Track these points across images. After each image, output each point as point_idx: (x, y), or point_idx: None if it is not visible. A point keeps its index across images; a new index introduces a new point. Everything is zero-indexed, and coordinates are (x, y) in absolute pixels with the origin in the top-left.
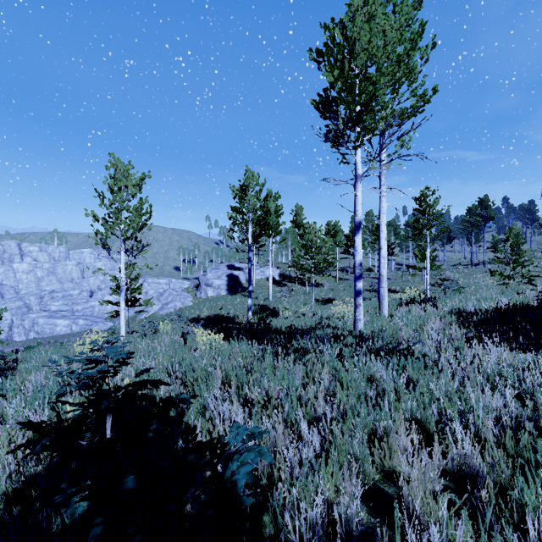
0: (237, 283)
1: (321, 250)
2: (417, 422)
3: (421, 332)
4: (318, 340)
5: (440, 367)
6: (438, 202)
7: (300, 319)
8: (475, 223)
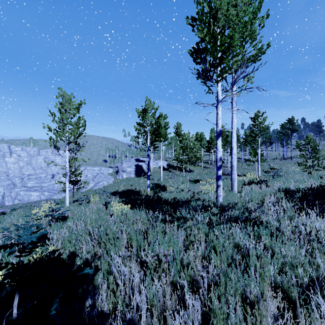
0: (141, 170)
1: (193, 149)
2: (280, 288)
3: (261, 204)
4: (193, 209)
5: (286, 235)
6: (265, 120)
7: (180, 193)
8: (286, 133)
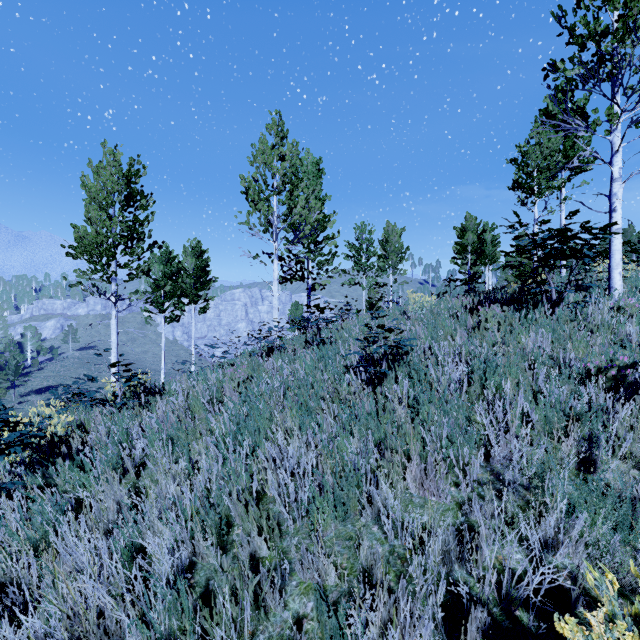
0: None
1: None
2: None
3: None
4: None
5: None
6: None
7: None
8: None
